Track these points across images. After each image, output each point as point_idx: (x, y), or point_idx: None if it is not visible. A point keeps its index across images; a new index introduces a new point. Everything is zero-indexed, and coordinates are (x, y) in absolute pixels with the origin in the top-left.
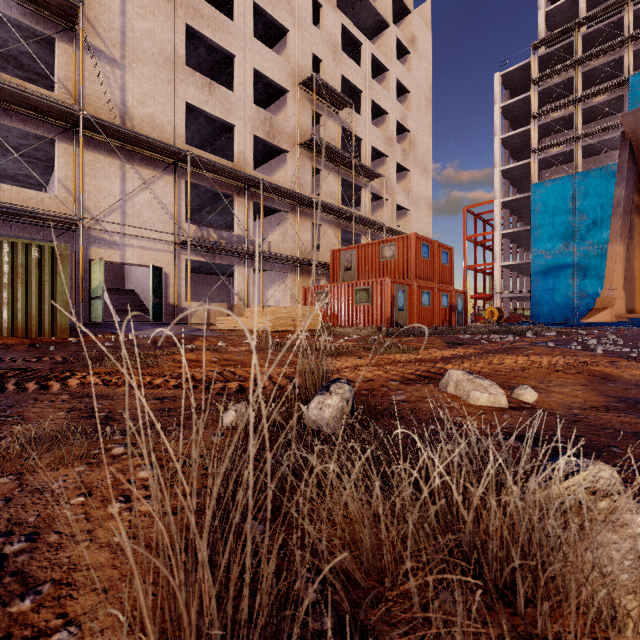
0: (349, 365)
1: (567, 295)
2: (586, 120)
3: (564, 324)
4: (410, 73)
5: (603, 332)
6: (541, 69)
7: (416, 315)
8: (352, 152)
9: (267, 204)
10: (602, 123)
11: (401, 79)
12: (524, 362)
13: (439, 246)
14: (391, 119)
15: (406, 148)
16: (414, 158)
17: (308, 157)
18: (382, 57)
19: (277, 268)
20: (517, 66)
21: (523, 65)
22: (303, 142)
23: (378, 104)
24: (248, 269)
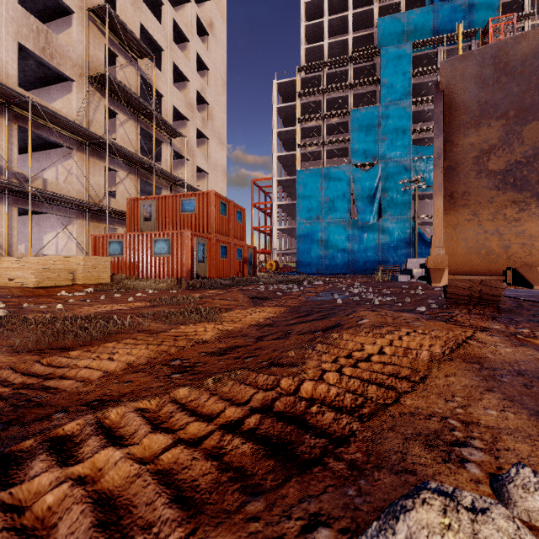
0: (109, 372)
1: (318, 253)
2: (328, 133)
3: (317, 273)
4: (209, 53)
5: (346, 280)
6: (302, 88)
7: (215, 267)
8: (153, 104)
9: (41, 133)
10: (337, 137)
11: (201, 54)
12: (393, 350)
13: (235, 206)
14: (192, 87)
15: (205, 118)
16: (212, 129)
17: (100, 94)
18: (183, 26)
19: (57, 211)
20: (288, 80)
21: (292, 81)
22: (93, 75)
23: (179, 68)
24: (10, 208)
